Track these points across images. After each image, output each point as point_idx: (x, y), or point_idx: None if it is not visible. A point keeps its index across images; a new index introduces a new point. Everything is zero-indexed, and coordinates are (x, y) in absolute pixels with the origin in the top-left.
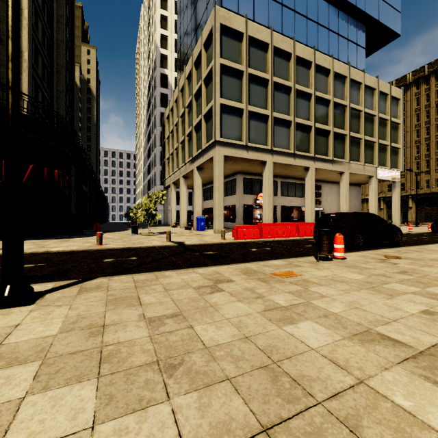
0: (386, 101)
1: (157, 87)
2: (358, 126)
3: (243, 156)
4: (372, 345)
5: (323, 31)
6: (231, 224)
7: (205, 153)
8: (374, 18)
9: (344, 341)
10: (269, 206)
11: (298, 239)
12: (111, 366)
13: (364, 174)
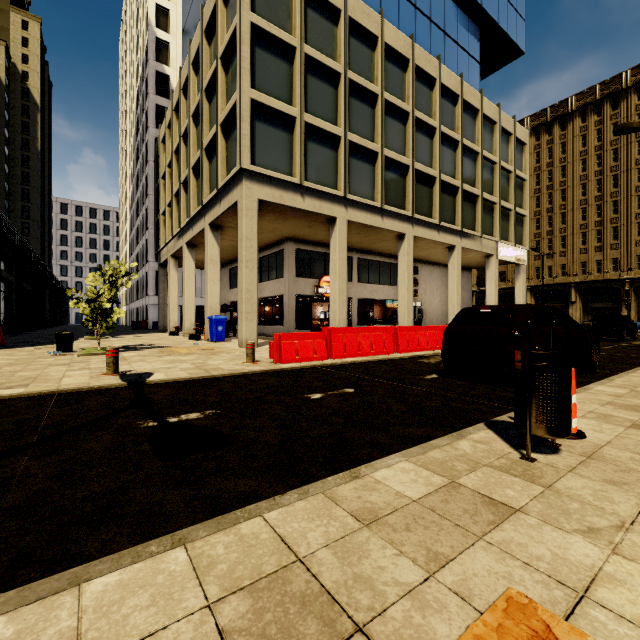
0: (509, 144)
1: (151, 95)
2: (474, 176)
3: (296, 204)
4: None
5: (423, 21)
6: (276, 329)
7: (224, 196)
8: (492, 17)
9: None
10: (341, 297)
11: (400, 359)
12: None
13: (481, 251)
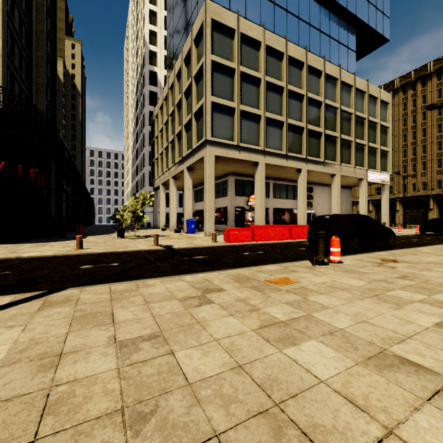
0: (375, 105)
1: (146, 85)
2: (349, 128)
3: (235, 156)
4: (392, 372)
5: (315, 33)
6: (223, 227)
7: (196, 153)
8: (364, 22)
9: (358, 367)
10: (261, 208)
11: (291, 242)
12: (57, 420)
13: (355, 177)
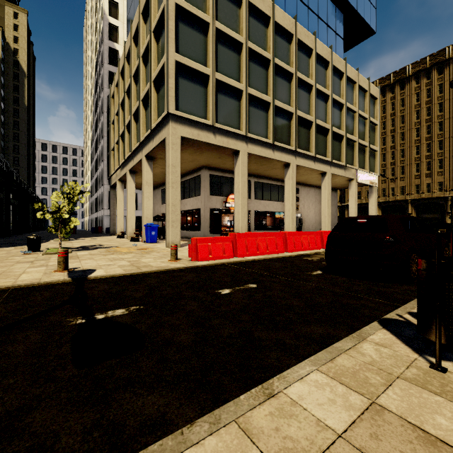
0: (365, 98)
1: (105, 64)
2: (340, 121)
3: (209, 140)
4: None
5: (302, 8)
6: (194, 233)
7: (156, 134)
8: (352, 6)
9: None
10: (243, 209)
11: (289, 257)
12: None
13: (345, 176)
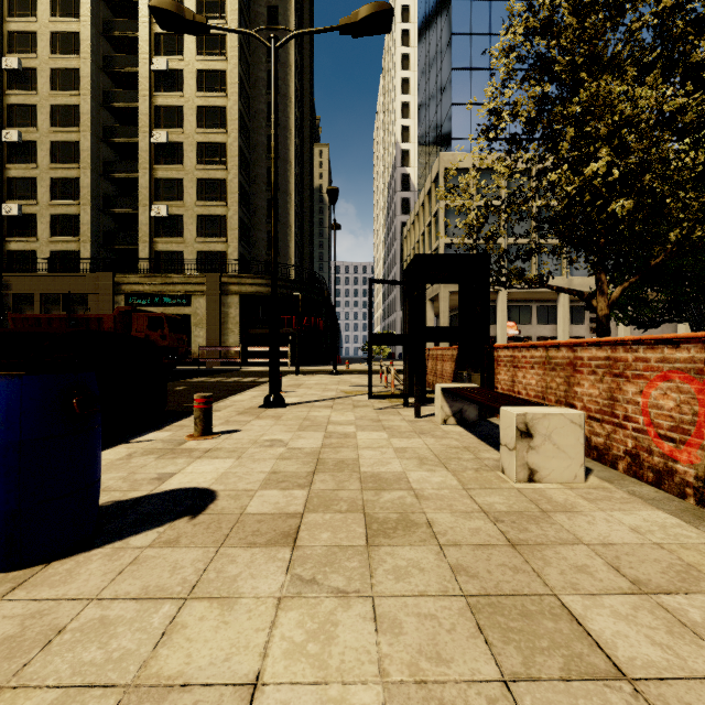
0: None
1: (397, 193)
2: None
3: None
4: None
5: None
6: None
7: (434, 288)
8: None
9: None
10: (502, 338)
11: None
12: (362, 378)
13: None
